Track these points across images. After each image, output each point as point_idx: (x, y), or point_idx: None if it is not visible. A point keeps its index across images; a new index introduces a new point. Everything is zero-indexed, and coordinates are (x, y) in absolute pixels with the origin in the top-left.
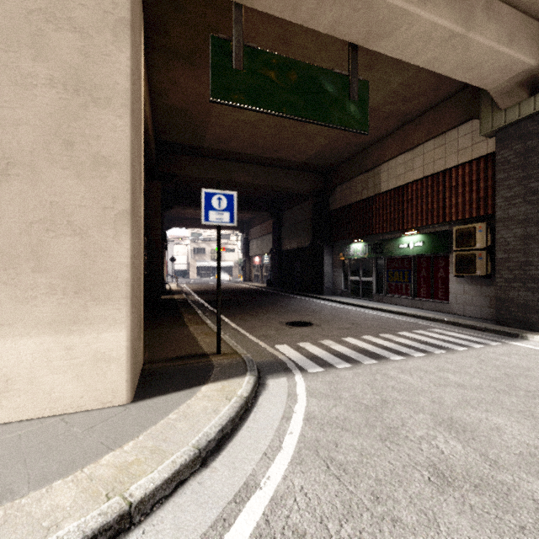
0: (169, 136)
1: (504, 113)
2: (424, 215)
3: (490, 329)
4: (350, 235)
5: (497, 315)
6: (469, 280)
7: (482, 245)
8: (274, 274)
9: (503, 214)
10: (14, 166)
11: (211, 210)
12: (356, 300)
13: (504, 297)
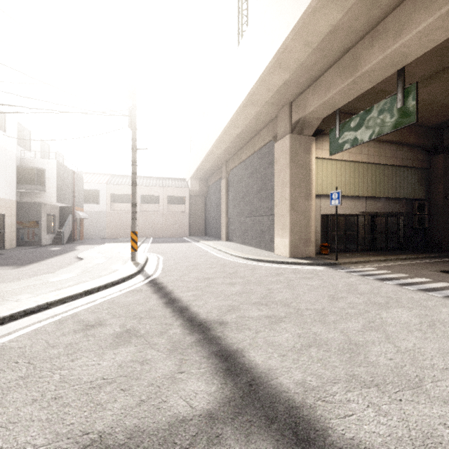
0: (433, 121)
1: None
2: None
3: None
4: None
5: None
6: None
7: None
8: None
9: None
10: (277, 204)
11: (332, 200)
12: None
13: None
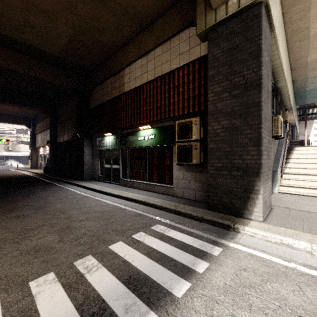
0: None
1: (215, 12)
2: (155, 111)
3: (206, 219)
4: (104, 129)
5: (209, 200)
6: (187, 168)
7: (197, 137)
8: (50, 162)
9: (213, 107)
10: None
11: None
12: (107, 184)
13: (215, 184)
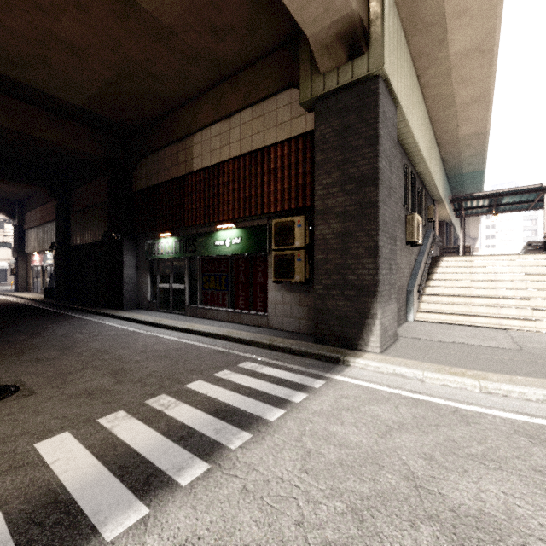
0: None
1: (324, 78)
2: (242, 203)
3: (311, 353)
4: (158, 226)
5: (316, 330)
6: (288, 287)
7: (301, 243)
8: (57, 279)
9: (322, 205)
10: None
11: None
12: (165, 315)
13: (323, 308)
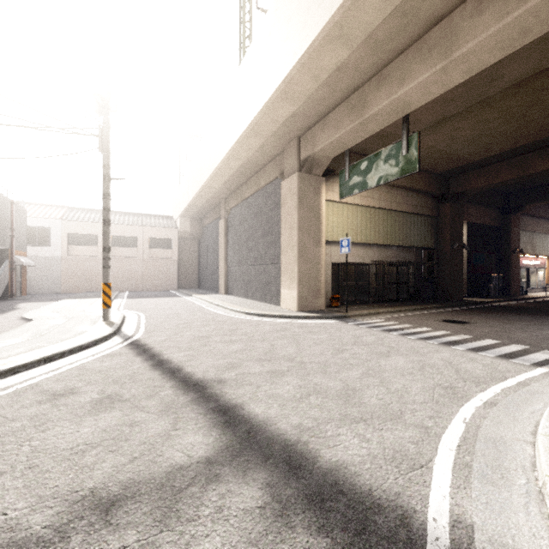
0: (440, 169)
1: None
2: None
3: None
4: None
5: None
6: None
7: None
8: None
9: None
10: (284, 251)
11: (342, 248)
12: None
13: None
